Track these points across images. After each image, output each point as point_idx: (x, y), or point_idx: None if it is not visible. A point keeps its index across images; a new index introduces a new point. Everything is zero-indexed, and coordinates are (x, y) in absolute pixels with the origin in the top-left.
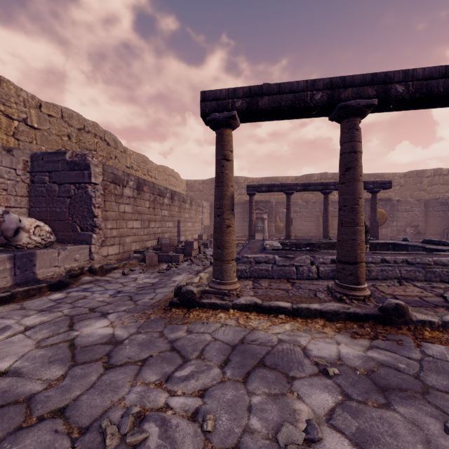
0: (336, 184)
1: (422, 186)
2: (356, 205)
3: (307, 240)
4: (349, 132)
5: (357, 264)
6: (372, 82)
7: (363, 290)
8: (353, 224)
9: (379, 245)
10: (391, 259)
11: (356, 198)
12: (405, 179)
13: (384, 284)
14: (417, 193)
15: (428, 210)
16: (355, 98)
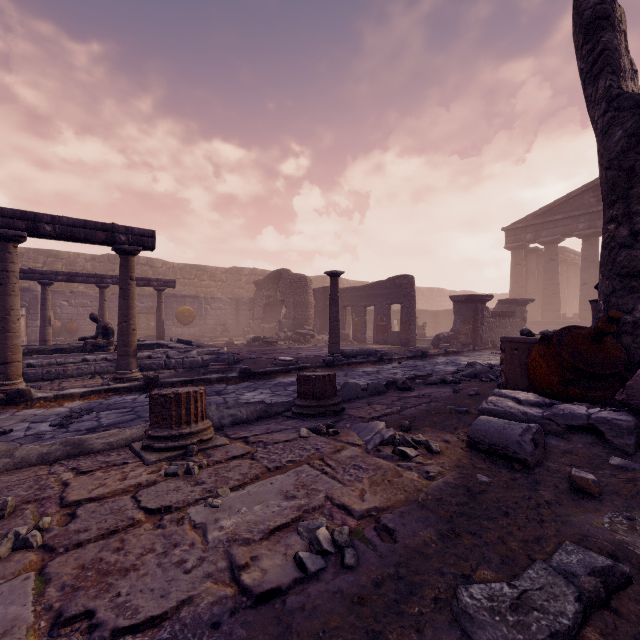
0: (114, 277)
1: (241, 284)
2: (7, 315)
3: (56, 346)
4: (2, 253)
5: (8, 364)
6: (22, 217)
7: (15, 385)
8: (4, 331)
9: (144, 346)
10: (92, 358)
11: (8, 310)
12: (227, 275)
13: (74, 380)
14: (237, 290)
15: (238, 308)
16: (5, 227)
